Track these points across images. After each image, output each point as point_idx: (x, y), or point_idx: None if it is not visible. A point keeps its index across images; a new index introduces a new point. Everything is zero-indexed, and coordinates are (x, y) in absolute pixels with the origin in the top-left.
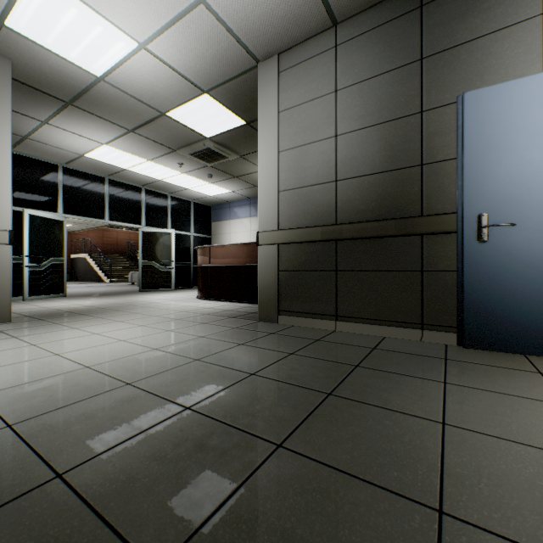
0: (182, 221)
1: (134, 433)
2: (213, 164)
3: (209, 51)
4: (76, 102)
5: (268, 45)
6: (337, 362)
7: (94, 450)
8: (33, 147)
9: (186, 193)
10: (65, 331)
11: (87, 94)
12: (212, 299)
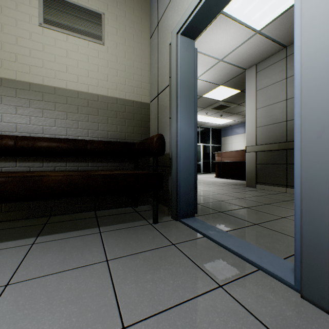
0: (206, 139)
1: (209, 202)
2: (222, 110)
3: (222, 72)
4: None
5: (250, 63)
6: (277, 199)
7: (201, 202)
8: None
9: (207, 124)
10: None
11: None
12: (222, 178)
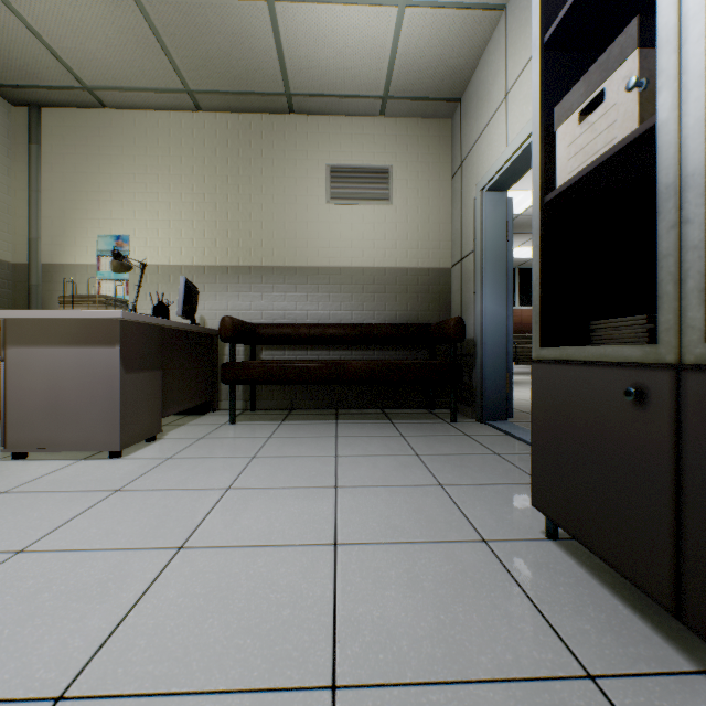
0: None
1: None
2: None
3: None
4: None
5: None
6: None
7: None
8: None
9: None
10: None
11: None
12: None
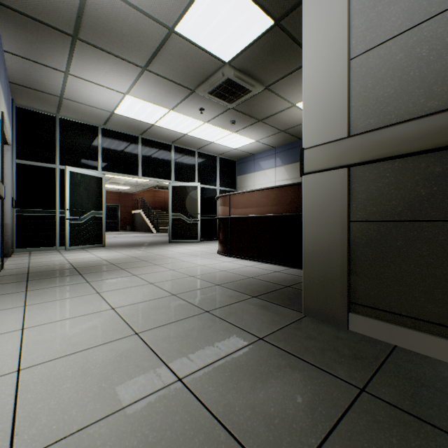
0: (209, 176)
1: None
2: (234, 104)
3: None
4: (80, 32)
5: None
6: None
7: None
8: (72, 108)
9: (211, 148)
10: (1, 313)
11: (85, 15)
12: (232, 256)
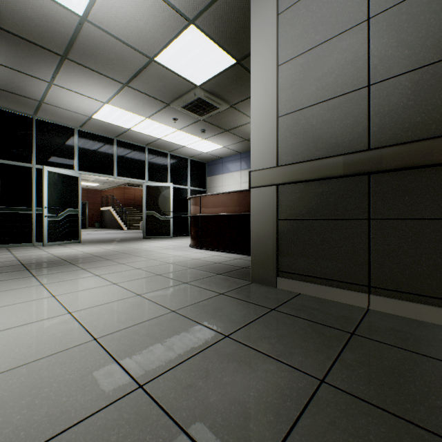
0: (180, 176)
1: None
2: (205, 117)
3: None
4: (70, 54)
5: None
6: None
7: None
8: (50, 111)
9: (183, 151)
10: (27, 289)
11: (77, 42)
12: (203, 248)
